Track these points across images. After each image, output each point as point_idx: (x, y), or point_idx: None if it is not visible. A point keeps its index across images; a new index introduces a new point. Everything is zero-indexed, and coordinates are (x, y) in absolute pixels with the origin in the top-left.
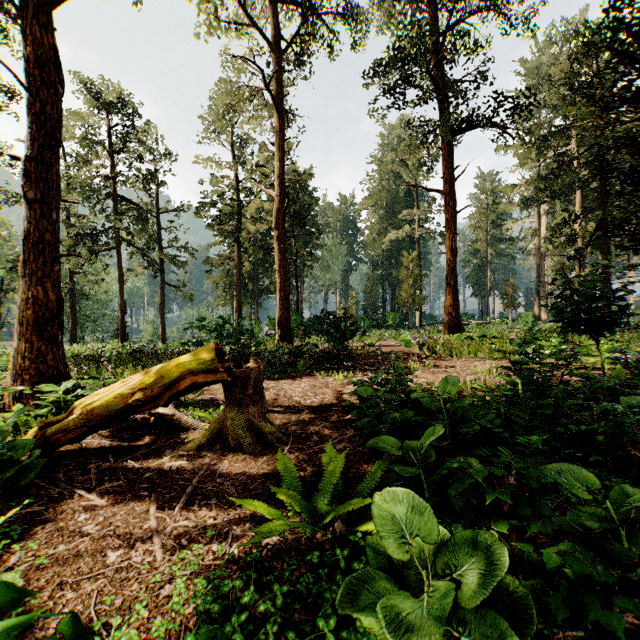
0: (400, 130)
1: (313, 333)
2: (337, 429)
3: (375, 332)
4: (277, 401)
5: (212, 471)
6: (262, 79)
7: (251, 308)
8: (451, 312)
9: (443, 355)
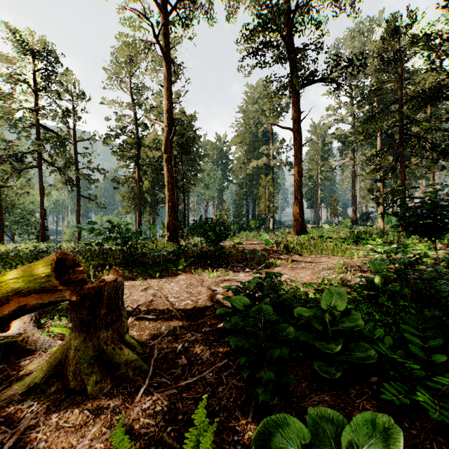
0: (259, 88)
1: (196, 234)
2: (209, 344)
3: (242, 233)
4: (152, 304)
5: (21, 446)
6: (153, 32)
7: (150, 215)
8: (298, 218)
9: (296, 252)
